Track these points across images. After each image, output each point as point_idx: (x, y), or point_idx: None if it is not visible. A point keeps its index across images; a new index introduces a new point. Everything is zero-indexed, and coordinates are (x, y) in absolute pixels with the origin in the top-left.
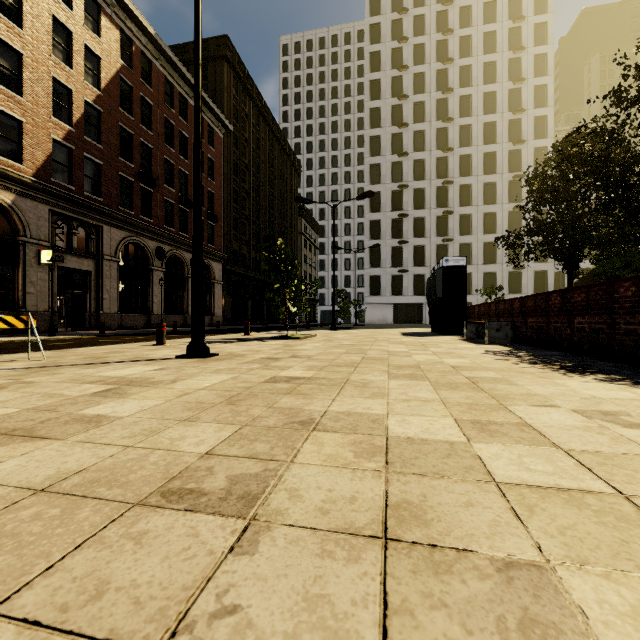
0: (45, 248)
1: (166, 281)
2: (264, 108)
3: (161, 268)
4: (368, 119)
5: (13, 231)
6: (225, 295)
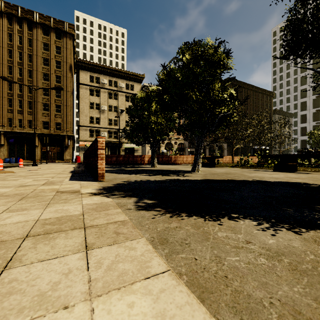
0: (187, 148)
1: (209, 151)
2: (247, 85)
3: (208, 148)
4: (299, 70)
5: (184, 146)
6: (228, 152)
